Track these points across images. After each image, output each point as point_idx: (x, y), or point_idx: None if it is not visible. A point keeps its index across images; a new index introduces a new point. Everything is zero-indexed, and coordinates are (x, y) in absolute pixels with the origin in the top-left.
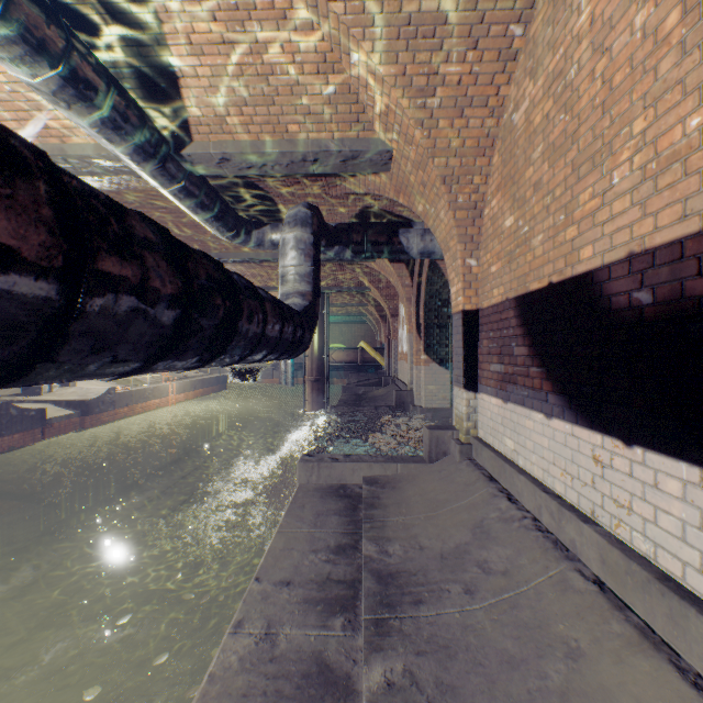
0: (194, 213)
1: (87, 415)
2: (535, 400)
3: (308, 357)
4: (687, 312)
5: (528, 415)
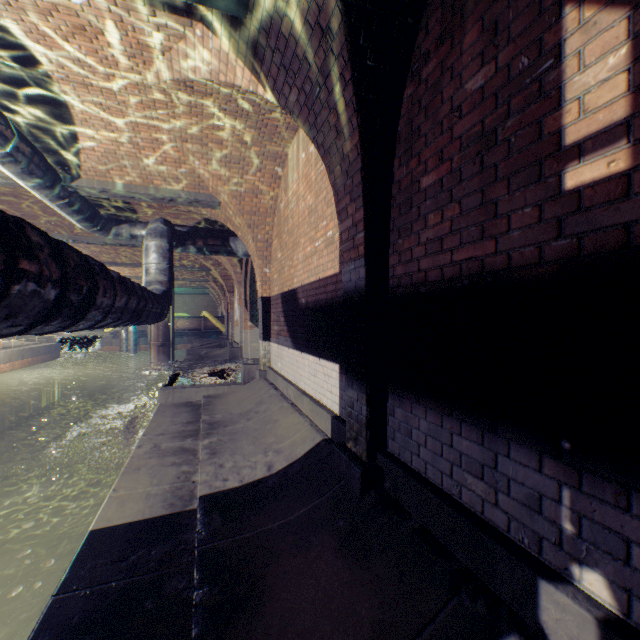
0: (70, 216)
1: None
2: (286, 342)
3: (154, 325)
4: (308, 307)
5: (284, 349)
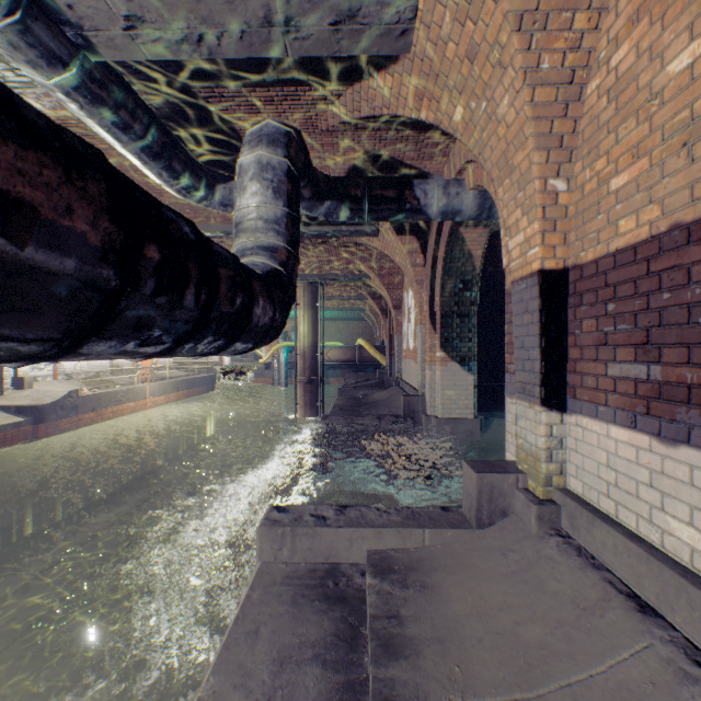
0: (115, 139)
1: (40, 423)
2: None
3: (299, 355)
4: None
5: None
